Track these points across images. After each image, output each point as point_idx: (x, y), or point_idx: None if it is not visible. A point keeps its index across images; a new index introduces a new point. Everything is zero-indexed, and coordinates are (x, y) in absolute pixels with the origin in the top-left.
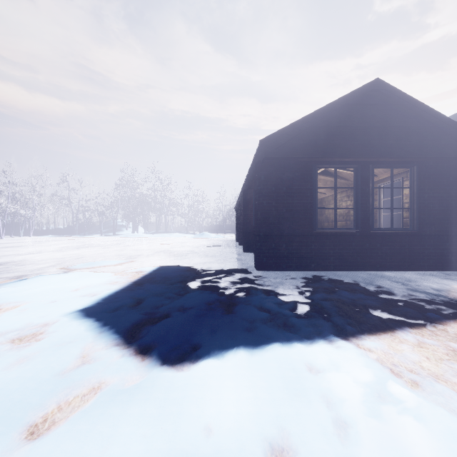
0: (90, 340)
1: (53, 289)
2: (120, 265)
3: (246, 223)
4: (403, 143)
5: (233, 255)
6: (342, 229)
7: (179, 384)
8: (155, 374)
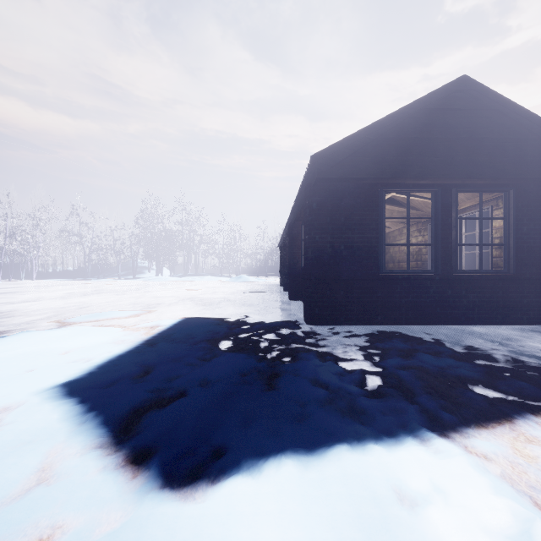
0: (61, 438)
1: (35, 352)
2: (133, 318)
3: (293, 263)
4: (496, 160)
5: (277, 304)
6: (417, 271)
7: (184, 536)
8: (147, 511)
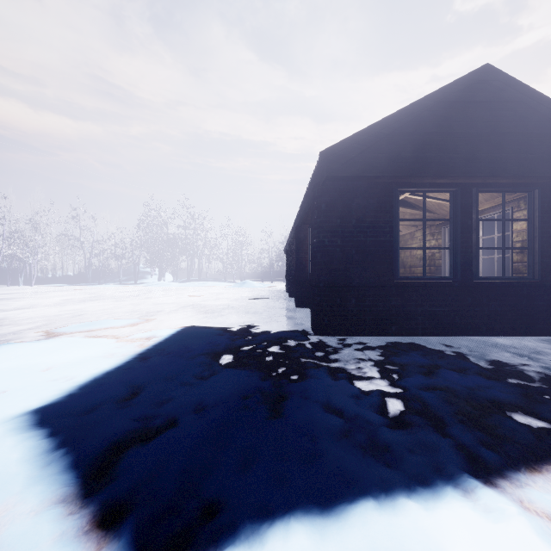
0: (15, 488)
1: (12, 369)
2: (128, 327)
3: (299, 269)
4: (522, 157)
5: (283, 312)
6: (434, 278)
7: None
8: None
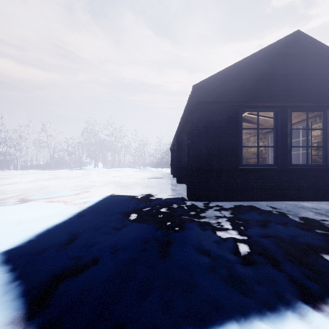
0: None
1: None
2: (73, 196)
3: (179, 160)
4: (319, 89)
5: (169, 186)
6: (264, 165)
7: None
8: None
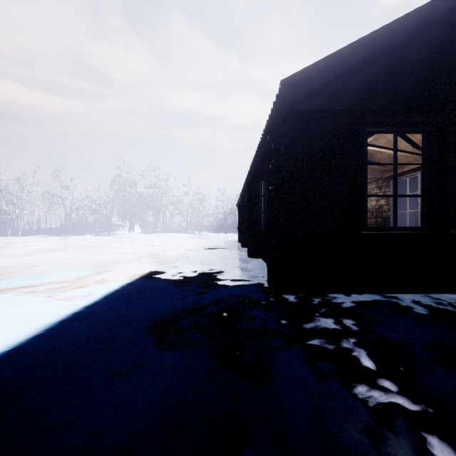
0: None
1: None
2: (73, 281)
3: (252, 220)
4: None
5: (236, 262)
6: (406, 228)
7: None
8: None
